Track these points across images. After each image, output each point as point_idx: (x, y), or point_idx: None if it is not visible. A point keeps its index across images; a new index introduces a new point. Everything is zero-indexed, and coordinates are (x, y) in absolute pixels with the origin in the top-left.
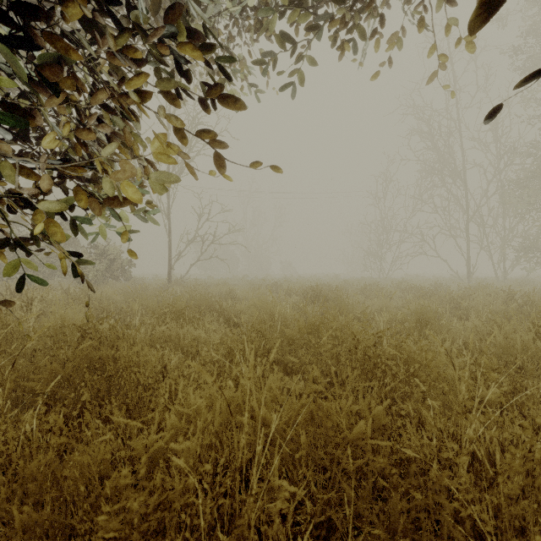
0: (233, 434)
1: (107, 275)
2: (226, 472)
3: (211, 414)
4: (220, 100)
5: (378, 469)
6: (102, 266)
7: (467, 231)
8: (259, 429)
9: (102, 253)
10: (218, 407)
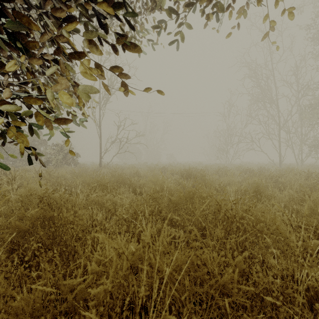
0: (135, 287)
1: (63, 162)
2: (131, 303)
3: (120, 263)
4: (128, 46)
5: (239, 301)
6: (60, 157)
7: (279, 135)
8: (154, 282)
9: (60, 149)
10: (125, 257)
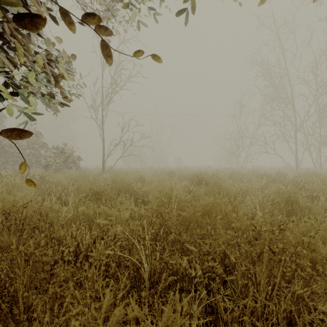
0: None
1: (64, 166)
2: None
3: None
4: None
5: None
6: (60, 160)
7: (296, 137)
8: None
9: (61, 152)
10: None
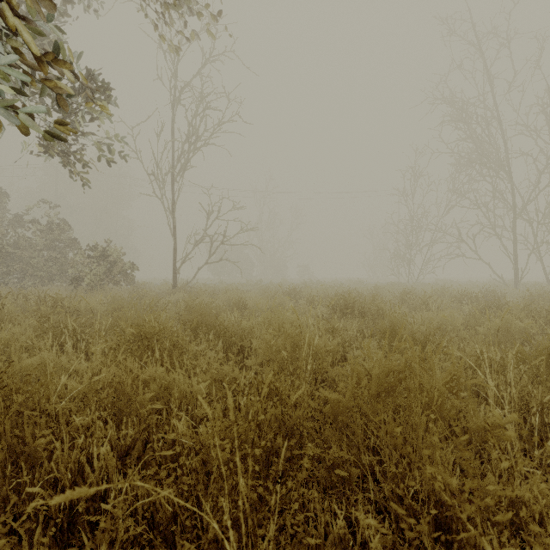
0: None
1: (106, 280)
2: None
3: None
4: None
5: None
6: (100, 270)
7: (514, 229)
8: None
9: (101, 255)
10: None
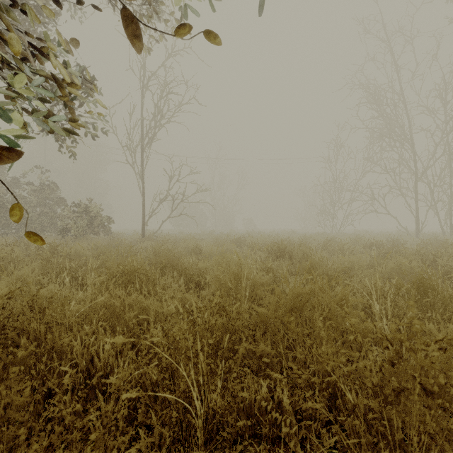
0: None
1: (88, 231)
2: None
3: None
4: None
5: None
6: (83, 223)
7: (416, 190)
8: None
9: (84, 210)
10: None
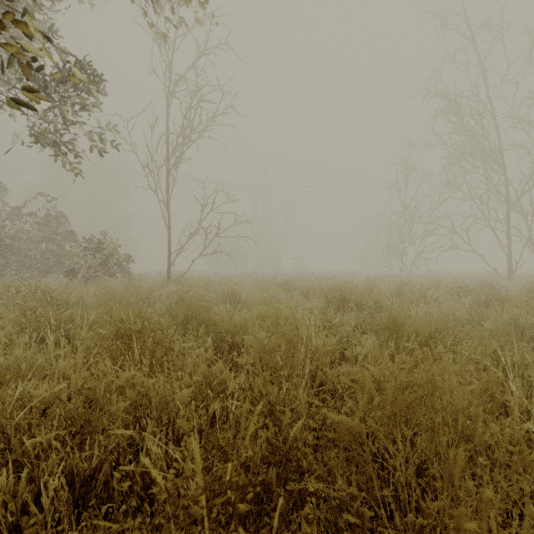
0: None
1: (101, 272)
2: None
3: None
4: None
5: None
6: (95, 262)
7: (508, 221)
8: None
9: (97, 247)
10: None
